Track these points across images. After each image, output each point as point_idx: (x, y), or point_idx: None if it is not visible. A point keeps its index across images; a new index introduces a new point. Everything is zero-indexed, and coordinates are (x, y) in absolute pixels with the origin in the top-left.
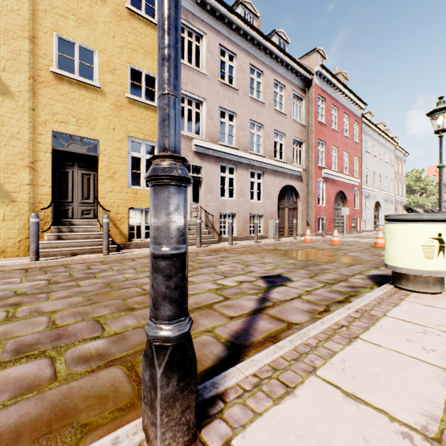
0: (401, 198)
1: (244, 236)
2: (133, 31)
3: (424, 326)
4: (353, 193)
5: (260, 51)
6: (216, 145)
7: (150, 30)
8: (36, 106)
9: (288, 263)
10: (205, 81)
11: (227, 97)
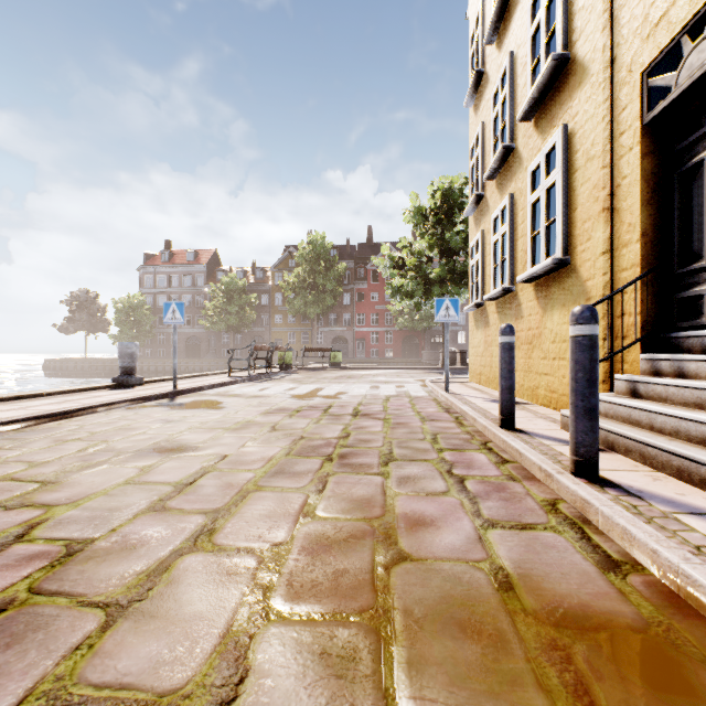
0: None
1: None
2: None
3: None
4: None
5: None
6: None
7: None
8: (618, 47)
9: None
10: None
11: None
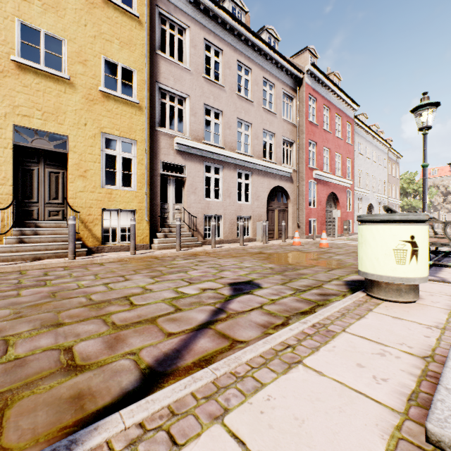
0: (395, 201)
1: (230, 239)
2: (107, 20)
3: (384, 345)
4: (345, 195)
5: (249, 47)
6: (200, 143)
7: (127, 20)
8: None
9: (266, 268)
10: (189, 77)
11: (212, 94)
